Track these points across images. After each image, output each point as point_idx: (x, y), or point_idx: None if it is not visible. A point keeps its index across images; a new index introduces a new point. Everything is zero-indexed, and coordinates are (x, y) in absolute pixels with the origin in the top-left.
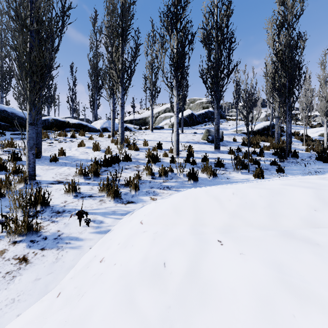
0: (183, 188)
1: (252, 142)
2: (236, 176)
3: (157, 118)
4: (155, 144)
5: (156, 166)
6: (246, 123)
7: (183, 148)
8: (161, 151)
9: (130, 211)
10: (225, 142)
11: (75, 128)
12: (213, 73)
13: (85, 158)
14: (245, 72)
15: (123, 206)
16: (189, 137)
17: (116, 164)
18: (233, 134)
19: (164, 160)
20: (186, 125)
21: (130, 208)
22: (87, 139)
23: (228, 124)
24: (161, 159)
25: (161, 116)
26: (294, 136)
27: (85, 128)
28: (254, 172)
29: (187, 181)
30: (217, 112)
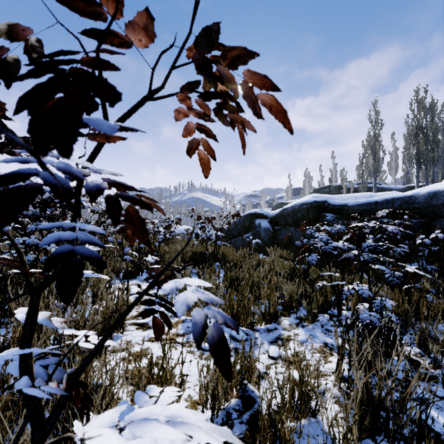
0: None
1: None
2: None
3: None
4: None
5: None
6: None
7: None
8: None
9: None
10: None
11: None
12: None
13: None
14: None
15: None
16: None
17: None
18: None
19: None
20: None
21: None
22: None
23: None
24: None
25: None
26: None
27: None
28: None
29: None
30: None
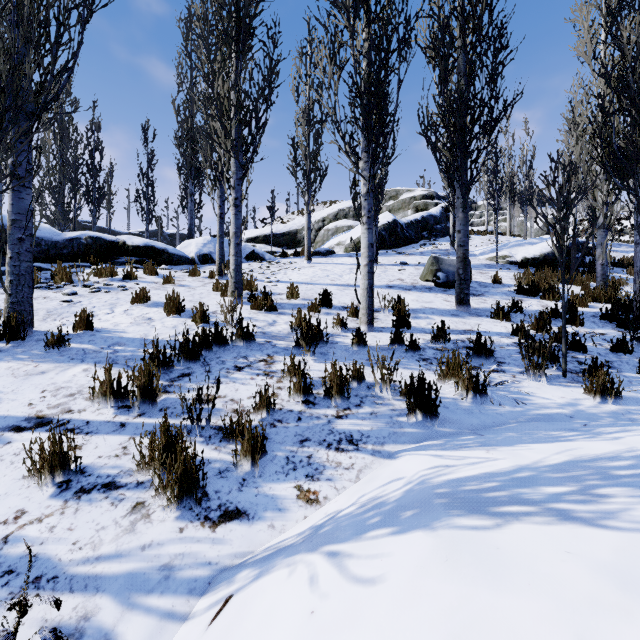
0: (397, 444)
1: (541, 286)
2: (535, 390)
3: (320, 231)
4: (315, 294)
5: (317, 360)
6: (559, 244)
7: (382, 304)
8: (329, 313)
9: (226, 566)
10: (476, 285)
11: (139, 256)
12: (456, 122)
13: (139, 336)
14: (507, 130)
15: (206, 535)
16: (392, 273)
17: (213, 354)
18: (488, 264)
19: (338, 338)
20: (383, 247)
21: (228, 550)
22: (161, 283)
23: (472, 242)
24: (330, 334)
25: (328, 227)
26: (624, 268)
27: (161, 257)
28: (580, 376)
29: (404, 412)
30: (463, 217)
